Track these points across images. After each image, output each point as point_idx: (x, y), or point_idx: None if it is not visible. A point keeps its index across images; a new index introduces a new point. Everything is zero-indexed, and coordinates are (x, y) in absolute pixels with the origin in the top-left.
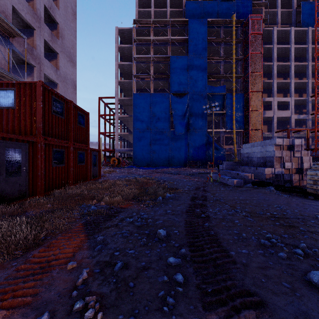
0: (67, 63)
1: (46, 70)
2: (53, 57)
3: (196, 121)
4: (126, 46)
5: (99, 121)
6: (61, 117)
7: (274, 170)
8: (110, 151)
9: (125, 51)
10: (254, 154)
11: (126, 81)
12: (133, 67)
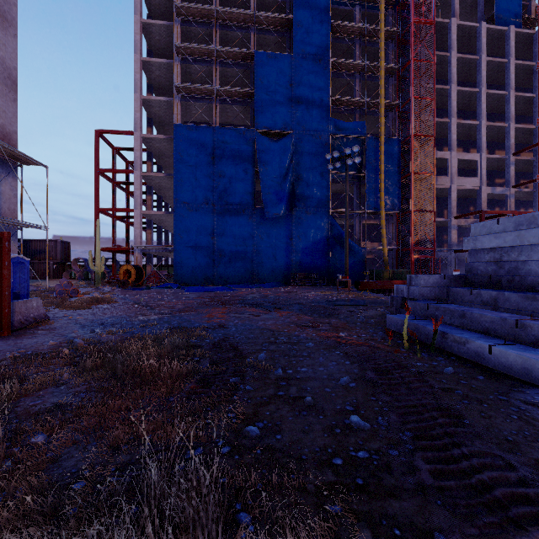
0: None
1: None
2: None
3: (309, 191)
4: (159, 22)
5: (96, 185)
6: None
7: None
8: (127, 251)
9: (158, 35)
10: (534, 250)
11: (159, 101)
12: (174, 67)
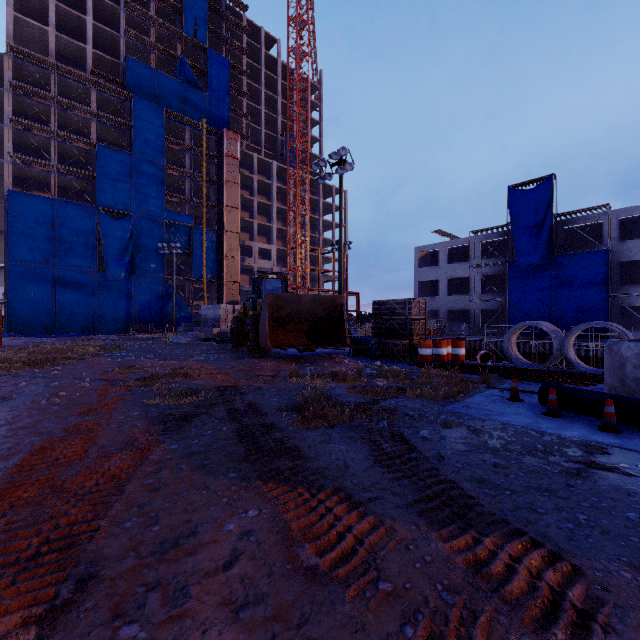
0: None
1: None
2: None
3: (147, 261)
4: None
5: None
6: None
7: (221, 329)
8: None
9: None
10: (209, 316)
11: None
12: (8, 138)
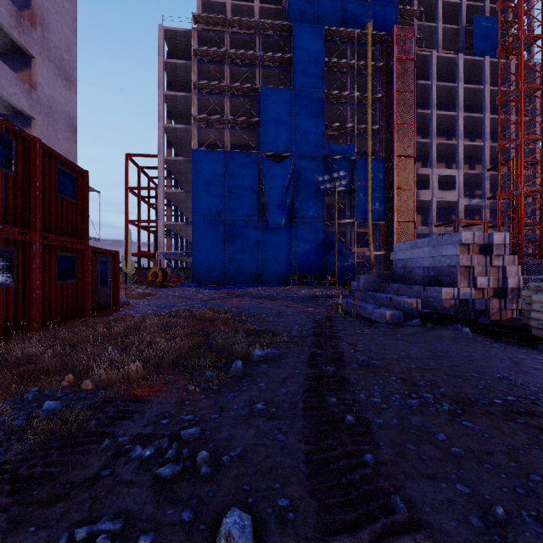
0: (55, 79)
1: (3, 85)
2: (22, 63)
3: (306, 205)
4: (179, 62)
5: (126, 200)
6: (4, 172)
7: (458, 291)
8: (150, 256)
9: (177, 71)
10: (417, 261)
11: (179, 128)
12: (192, 101)
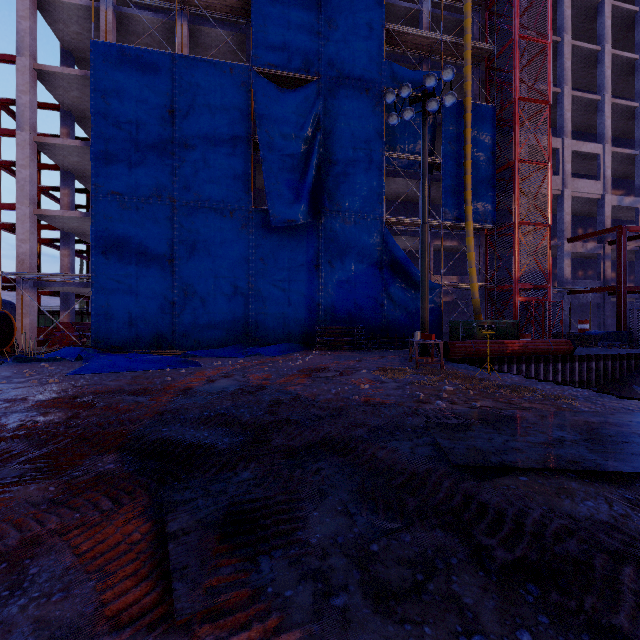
0: None
1: None
2: None
3: (348, 184)
4: None
5: None
6: None
7: None
8: None
9: None
10: None
11: (72, 6)
12: None
